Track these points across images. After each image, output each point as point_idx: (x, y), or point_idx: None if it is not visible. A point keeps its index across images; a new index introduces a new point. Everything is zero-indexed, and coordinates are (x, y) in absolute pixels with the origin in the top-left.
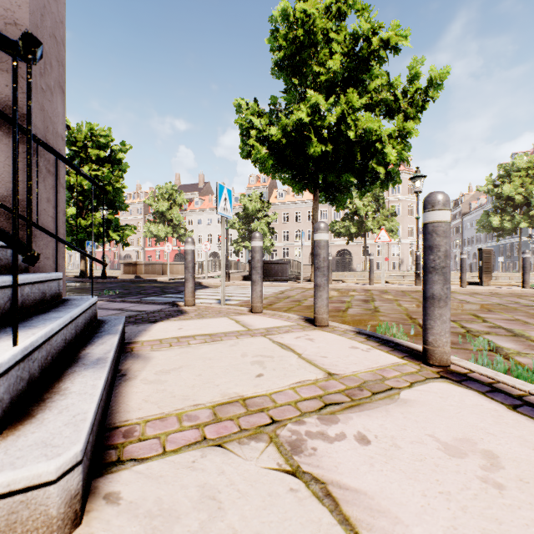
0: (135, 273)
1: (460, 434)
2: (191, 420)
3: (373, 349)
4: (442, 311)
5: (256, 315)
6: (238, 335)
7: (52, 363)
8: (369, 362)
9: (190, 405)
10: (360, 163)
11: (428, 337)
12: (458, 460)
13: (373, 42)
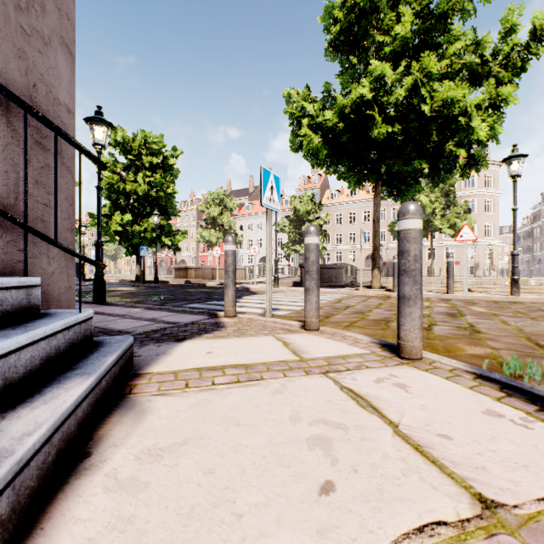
0: (186, 278)
1: None
2: None
3: (534, 420)
4: None
5: (311, 334)
6: (285, 368)
7: None
8: None
9: None
10: (434, 146)
11: None
12: None
13: None
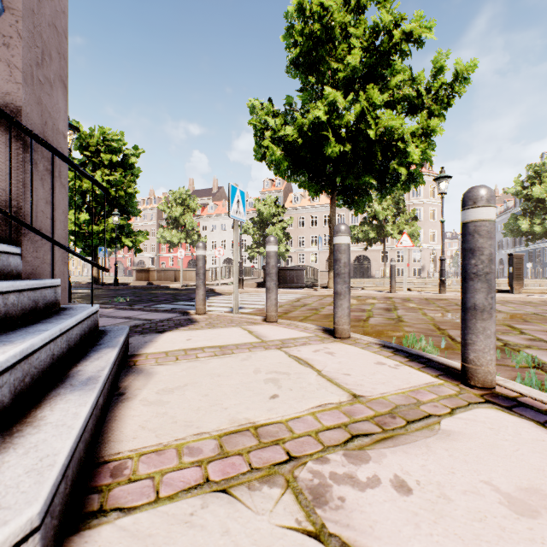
0: (148, 279)
1: (525, 481)
2: (193, 455)
3: (402, 365)
4: (486, 324)
5: (271, 325)
6: (250, 347)
7: (33, 384)
8: (399, 381)
9: (193, 433)
10: (381, 163)
11: (469, 354)
12: (530, 522)
13: (395, 35)
